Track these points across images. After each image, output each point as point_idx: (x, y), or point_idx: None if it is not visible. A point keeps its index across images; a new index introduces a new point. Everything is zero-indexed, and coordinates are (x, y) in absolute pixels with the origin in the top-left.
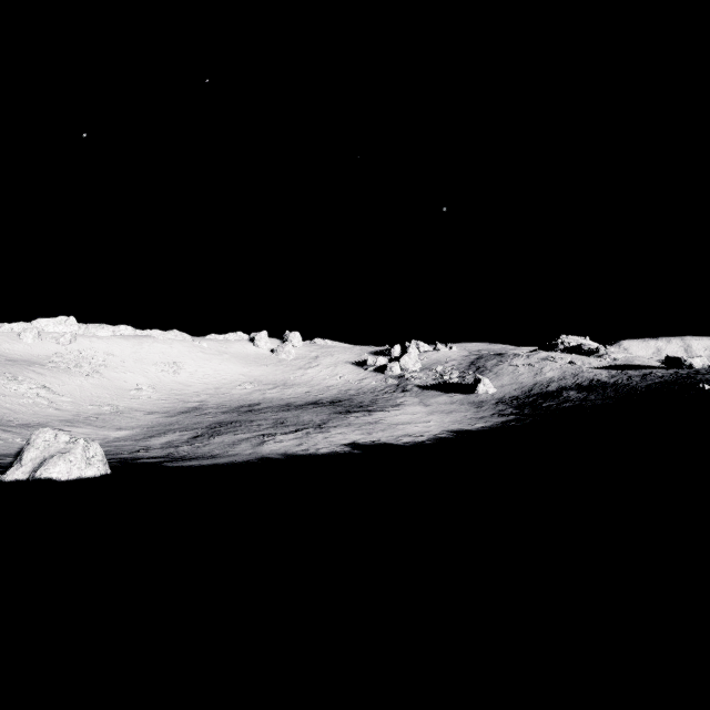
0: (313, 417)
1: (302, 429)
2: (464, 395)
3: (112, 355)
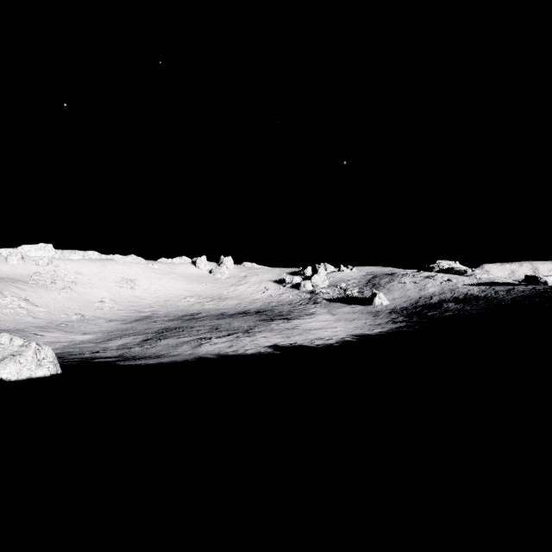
0: (242, 324)
1: (233, 334)
2: (363, 306)
3: (81, 274)
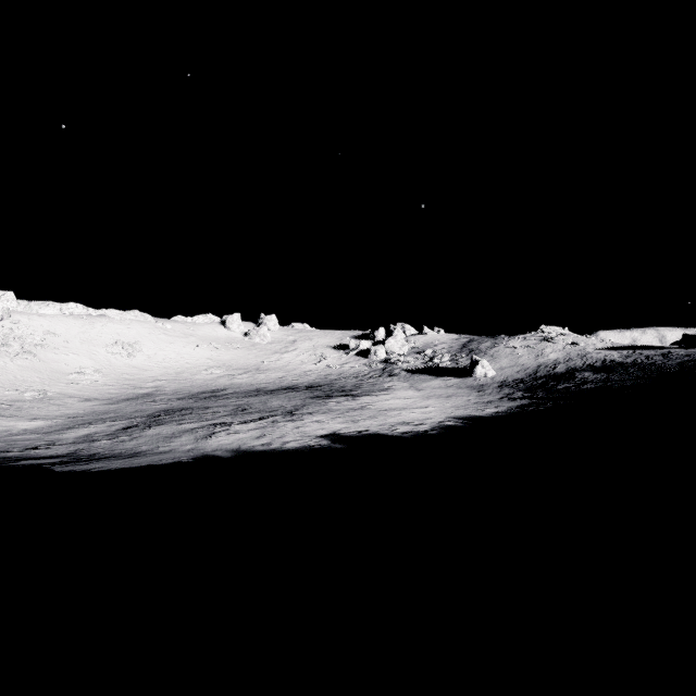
0: (284, 403)
1: (267, 417)
2: (459, 379)
3: (53, 334)
